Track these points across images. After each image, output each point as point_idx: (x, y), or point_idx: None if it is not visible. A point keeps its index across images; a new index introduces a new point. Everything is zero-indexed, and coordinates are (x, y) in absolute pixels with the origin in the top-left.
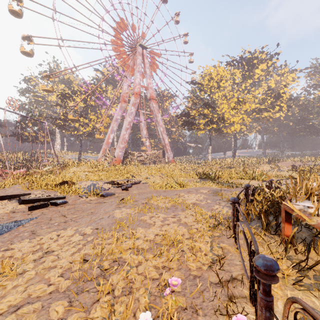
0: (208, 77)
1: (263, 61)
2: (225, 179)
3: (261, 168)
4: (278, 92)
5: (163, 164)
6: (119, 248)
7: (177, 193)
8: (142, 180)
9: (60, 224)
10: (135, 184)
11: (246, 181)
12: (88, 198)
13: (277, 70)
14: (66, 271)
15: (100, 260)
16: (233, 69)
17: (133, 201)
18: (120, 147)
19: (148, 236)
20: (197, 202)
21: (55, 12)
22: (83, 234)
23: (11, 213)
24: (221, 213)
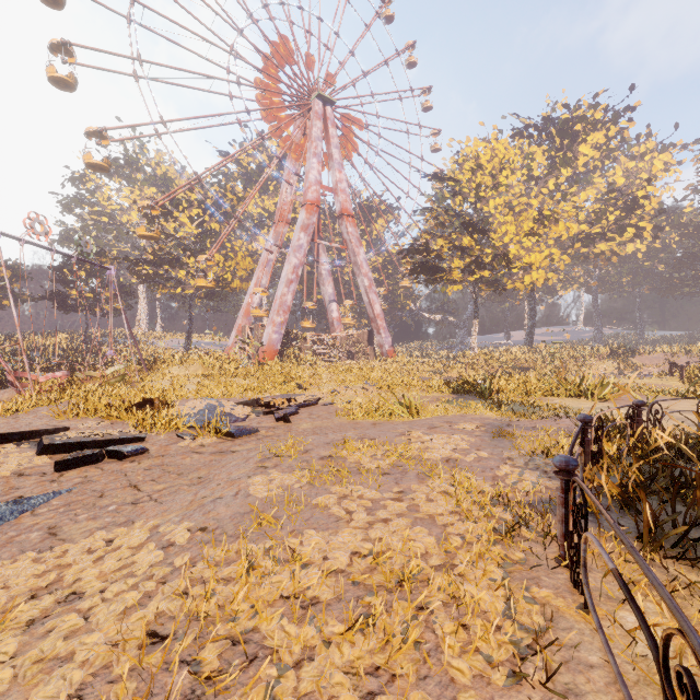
0: (471, 164)
1: (597, 126)
2: (514, 395)
3: (593, 370)
4: (633, 196)
5: (370, 360)
6: (253, 598)
7: (404, 432)
8: (323, 396)
9: (122, 509)
10: (306, 406)
11: (565, 402)
12: (197, 441)
13: (628, 146)
14: (97, 675)
15: (196, 638)
16: (529, 145)
17: (298, 451)
18: (274, 323)
19: (332, 559)
20: (455, 456)
21: (134, 27)
22: (168, 545)
23: (13, 478)
24: (519, 489)
